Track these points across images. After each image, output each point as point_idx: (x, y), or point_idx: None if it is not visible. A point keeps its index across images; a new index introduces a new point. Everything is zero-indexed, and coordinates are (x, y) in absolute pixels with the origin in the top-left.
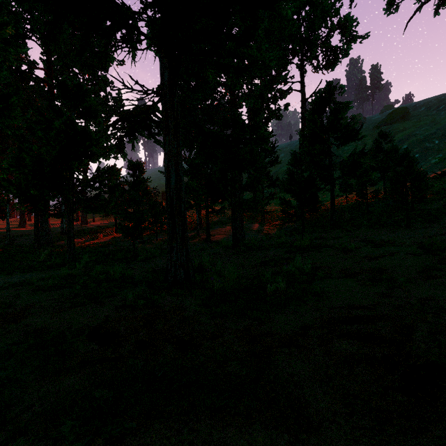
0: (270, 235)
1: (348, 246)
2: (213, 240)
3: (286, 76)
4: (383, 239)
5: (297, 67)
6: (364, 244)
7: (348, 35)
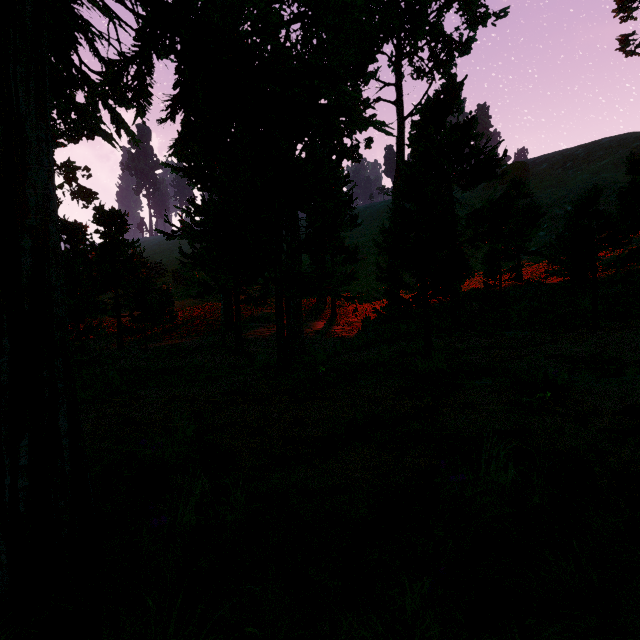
0: (347, 340)
1: (553, 376)
2: (249, 350)
3: (372, 75)
4: (582, 352)
5: (392, 61)
6: (559, 365)
7: (474, 12)
